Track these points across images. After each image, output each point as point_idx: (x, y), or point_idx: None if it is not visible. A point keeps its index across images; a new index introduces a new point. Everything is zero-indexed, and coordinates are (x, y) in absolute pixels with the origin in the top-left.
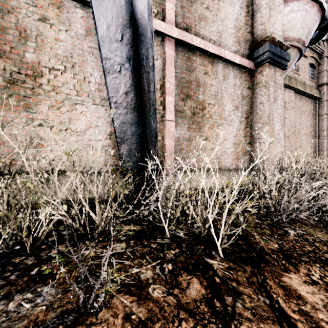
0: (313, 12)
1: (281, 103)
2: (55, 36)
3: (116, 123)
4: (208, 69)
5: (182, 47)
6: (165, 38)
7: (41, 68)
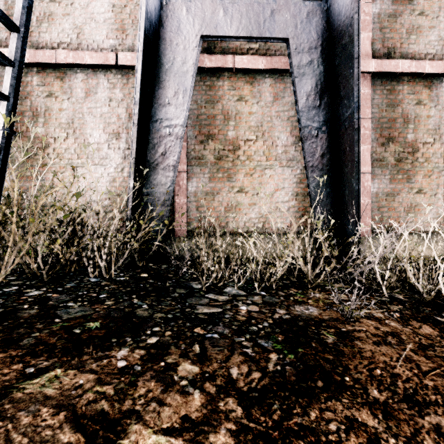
0: None
1: None
2: (249, 110)
3: (311, 186)
4: (422, 96)
5: (382, 79)
6: None
7: (239, 142)
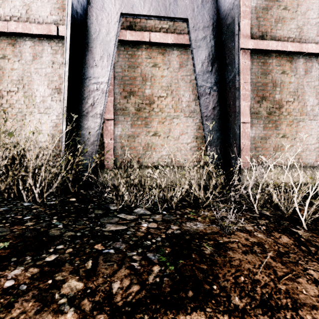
0: None
1: None
2: (161, 74)
3: (206, 131)
4: (286, 68)
5: (257, 55)
6: (241, 51)
7: (153, 97)
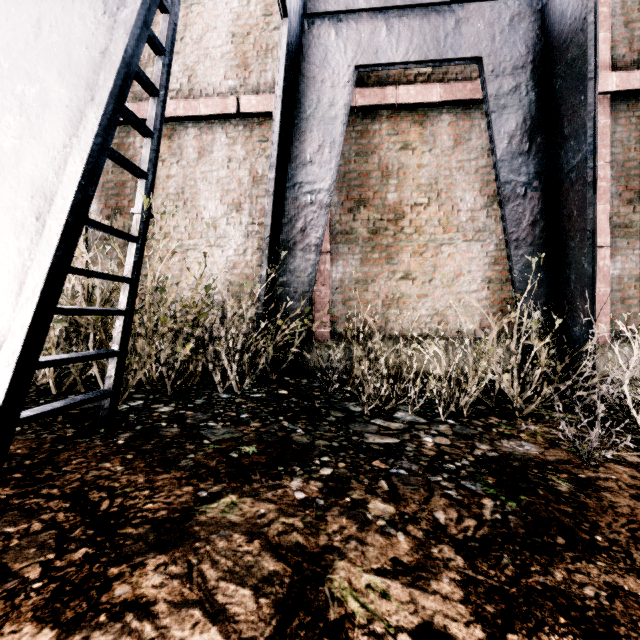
0: None
1: None
2: (417, 162)
3: (515, 269)
4: None
5: (628, 102)
6: None
7: (403, 208)
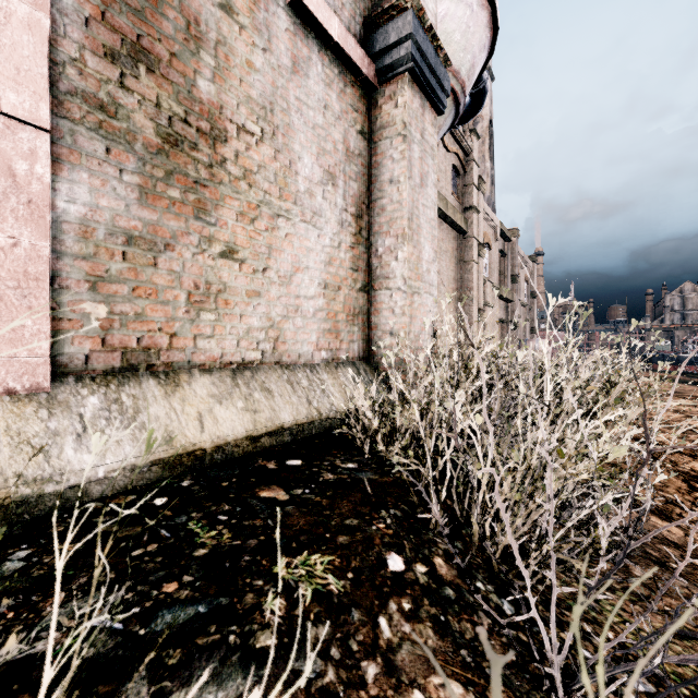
0: (482, 20)
1: (433, 195)
2: None
3: None
4: None
5: None
6: None
7: None
